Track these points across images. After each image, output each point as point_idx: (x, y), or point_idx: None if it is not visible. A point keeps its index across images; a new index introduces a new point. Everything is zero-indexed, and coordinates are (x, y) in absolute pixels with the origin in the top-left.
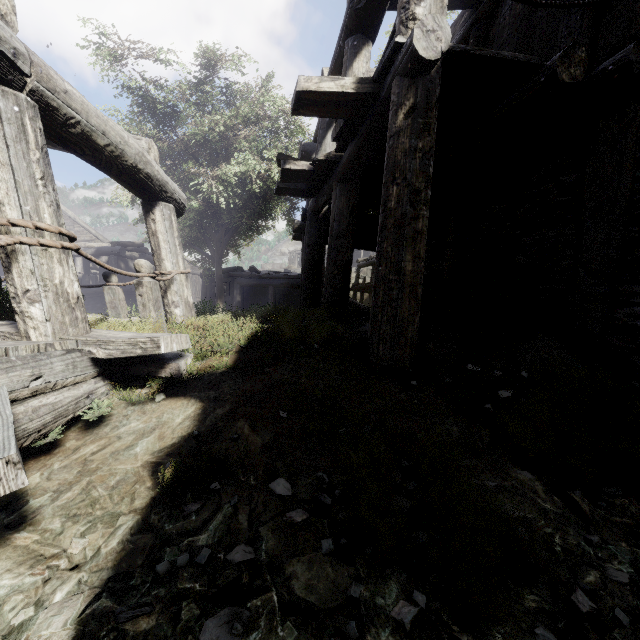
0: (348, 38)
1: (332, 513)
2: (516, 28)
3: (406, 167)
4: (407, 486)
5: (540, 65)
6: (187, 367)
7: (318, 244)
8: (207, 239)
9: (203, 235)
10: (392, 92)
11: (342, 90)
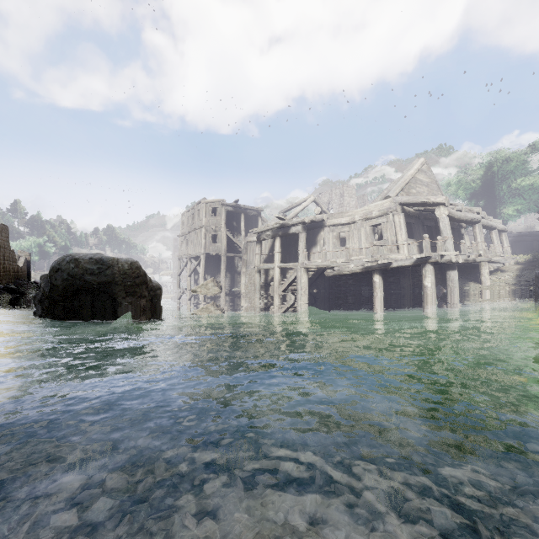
0: None
1: None
2: None
3: None
4: None
5: None
6: (518, 261)
7: None
8: None
9: None
10: None
11: None
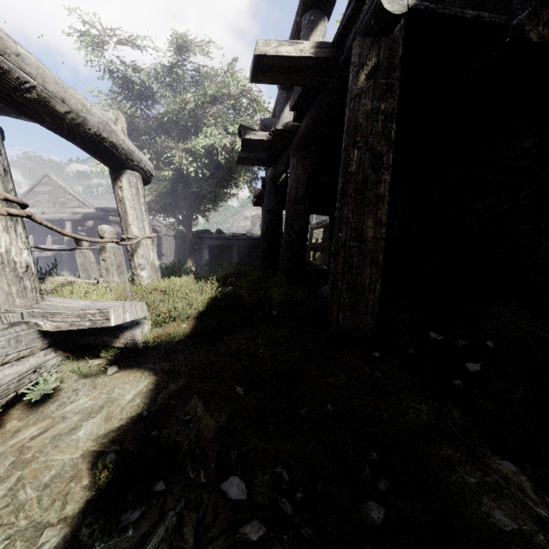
0: (305, 14)
1: (294, 543)
2: (468, 0)
3: (368, 130)
4: (378, 485)
5: (505, 25)
6: (143, 335)
7: (276, 209)
8: (179, 205)
9: (175, 202)
10: (353, 53)
11: (301, 54)
